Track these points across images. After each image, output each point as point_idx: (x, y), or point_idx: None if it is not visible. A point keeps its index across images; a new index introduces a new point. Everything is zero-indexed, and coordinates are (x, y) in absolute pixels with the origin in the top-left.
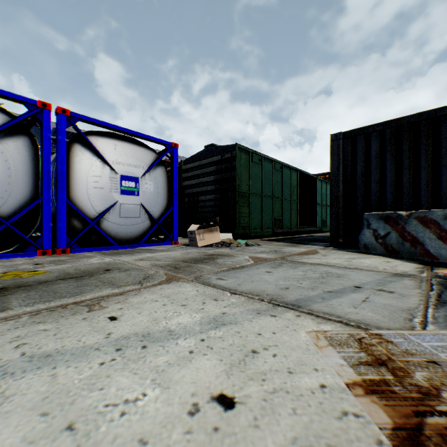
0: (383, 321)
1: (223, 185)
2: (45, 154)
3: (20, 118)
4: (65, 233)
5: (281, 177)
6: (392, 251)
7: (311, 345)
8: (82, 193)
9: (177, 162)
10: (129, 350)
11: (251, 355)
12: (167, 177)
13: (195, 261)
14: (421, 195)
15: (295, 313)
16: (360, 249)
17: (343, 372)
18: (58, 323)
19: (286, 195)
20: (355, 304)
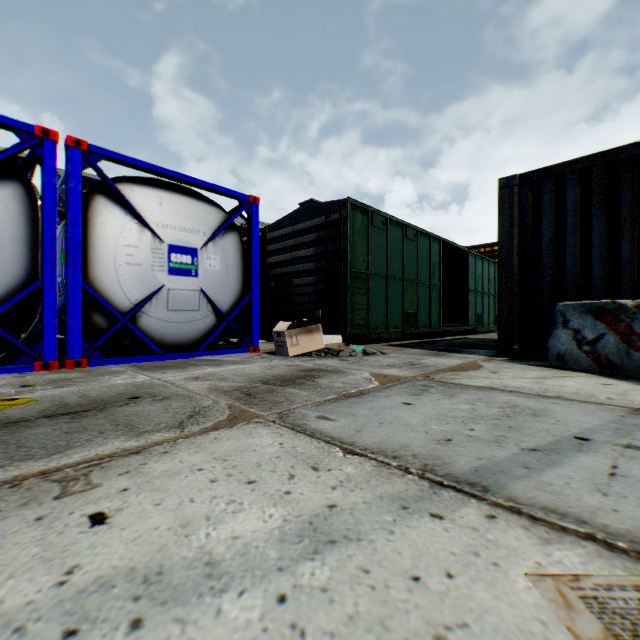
0: None
1: (328, 261)
2: (48, 211)
3: (7, 153)
4: (79, 335)
5: (415, 250)
6: (607, 366)
7: (553, 625)
8: (107, 273)
9: (257, 225)
10: (95, 636)
11: None
12: (243, 249)
13: (282, 382)
14: None
15: (481, 509)
16: (549, 362)
17: None
18: None
19: (422, 277)
20: (597, 482)
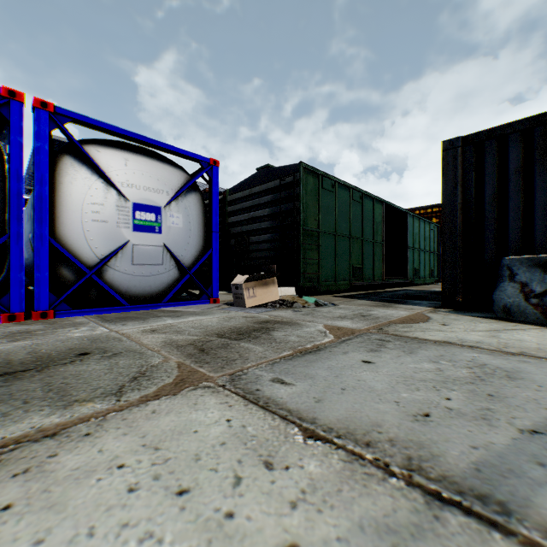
0: None
1: (283, 220)
2: (14, 169)
3: None
4: (46, 288)
5: (361, 211)
6: None
7: None
8: (74, 229)
9: (217, 186)
10: None
11: None
12: (204, 208)
13: (237, 335)
14: None
15: None
16: (495, 313)
17: None
18: None
19: (367, 235)
20: None
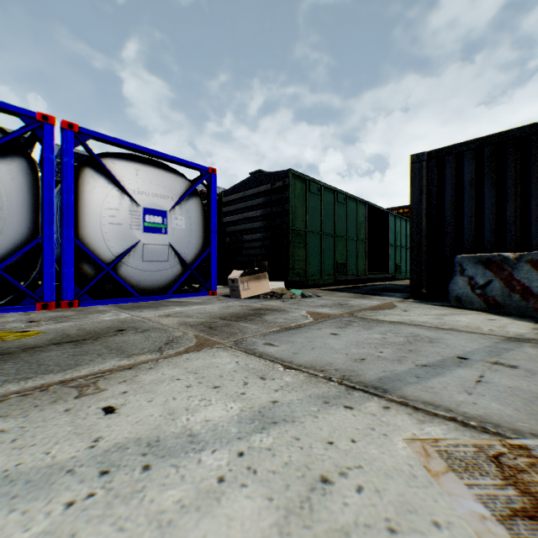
0: (519, 419)
1: (273, 221)
2: (47, 181)
3: (14, 134)
4: (72, 281)
5: (345, 212)
6: (494, 305)
7: (416, 466)
8: (94, 231)
9: (215, 192)
10: (121, 474)
11: (321, 487)
12: (203, 211)
13: (236, 318)
14: (531, 232)
15: (380, 403)
16: (450, 302)
17: (487, 532)
18: (25, 418)
19: (351, 233)
20: (466, 386)
